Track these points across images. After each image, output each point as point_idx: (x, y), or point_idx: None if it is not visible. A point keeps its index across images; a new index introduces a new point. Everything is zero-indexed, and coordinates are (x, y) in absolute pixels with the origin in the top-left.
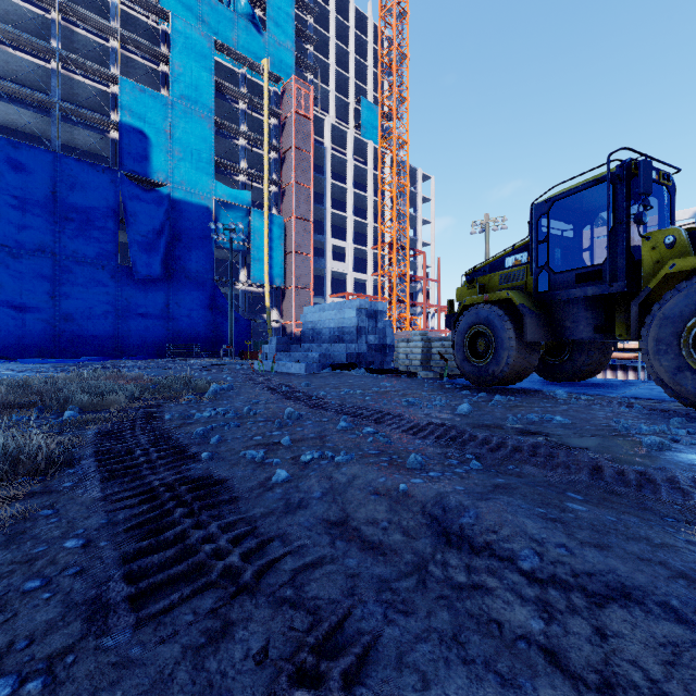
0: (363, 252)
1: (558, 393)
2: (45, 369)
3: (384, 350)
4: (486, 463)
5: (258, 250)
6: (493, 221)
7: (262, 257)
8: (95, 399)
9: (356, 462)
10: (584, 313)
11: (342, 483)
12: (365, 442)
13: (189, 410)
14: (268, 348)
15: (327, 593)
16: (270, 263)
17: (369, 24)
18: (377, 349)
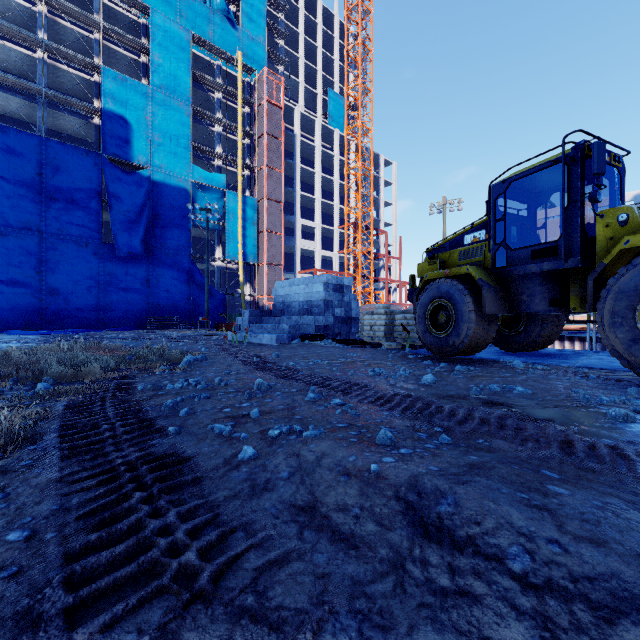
0: (330, 232)
1: (515, 363)
2: (29, 340)
3: (350, 322)
4: (455, 437)
5: (232, 229)
6: (450, 203)
7: (236, 235)
8: (70, 370)
9: (324, 438)
10: (540, 288)
11: (310, 461)
12: (334, 414)
13: (162, 381)
14: (241, 320)
15: (294, 600)
16: (243, 241)
17: (335, 21)
18: (344, 321)
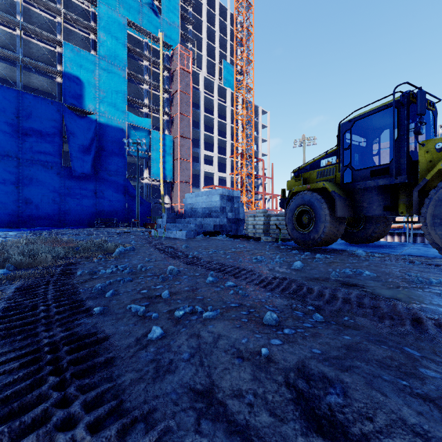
0: (224, 159)
1: (359, 252)
2: (8, 235)
3: (238, 222)
4: (325, 315)
5: (156, 157)
6: (307, 139)
7: (158, 161)
8: (27, 259)
9: (220, 318)
10: (376, 197)
11: (208, 342)
12: (228, 294)
13: (98, 267)
14: (161, 221)
15: None
16: (163, 166)
17: (228, 13)
18: (234, 222)
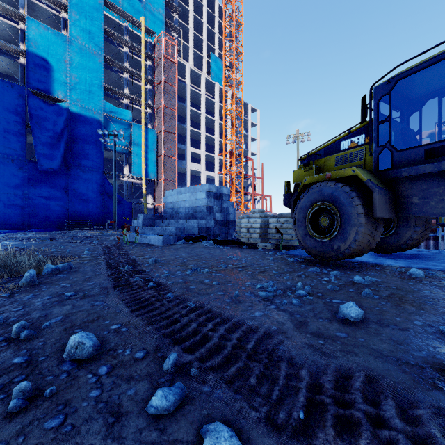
0: (212, 158)
1: (413, 271)
2: None
3: (228, 225)
4: None
5: (137, 153)
6: (301, 135)
7: (140, 158)
8: None
9: None
10: (436, 189)
11: None
12: None
13: None
14: (136, 223)
15: None
16: (146, 162)
17: (216, 5)
18: (223, 224)
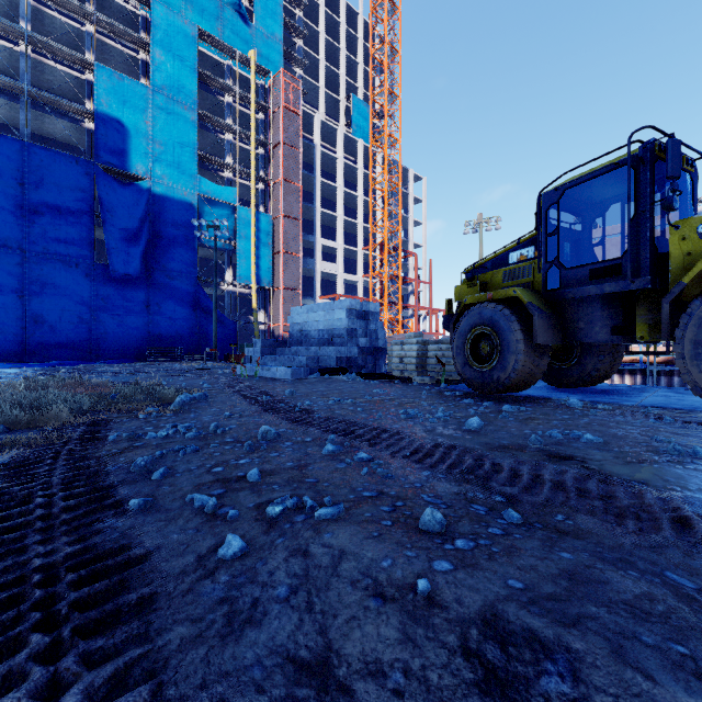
0: (354, 253)
1: (572, 402)
2: (4, 374)
3: (376, 354)
4: (524, 511)
5: (244, 249)
6: (486, 221)
7: (249, 256)
8: (28, 414)
9: (345, 519)
10: (600, 313)
11: (322, 566)
12: (358, 474)
13: (144, 427)
14: (252, 351)
15: None
16: (257, 263)
17: (359, 20)
18: (369, 352)
